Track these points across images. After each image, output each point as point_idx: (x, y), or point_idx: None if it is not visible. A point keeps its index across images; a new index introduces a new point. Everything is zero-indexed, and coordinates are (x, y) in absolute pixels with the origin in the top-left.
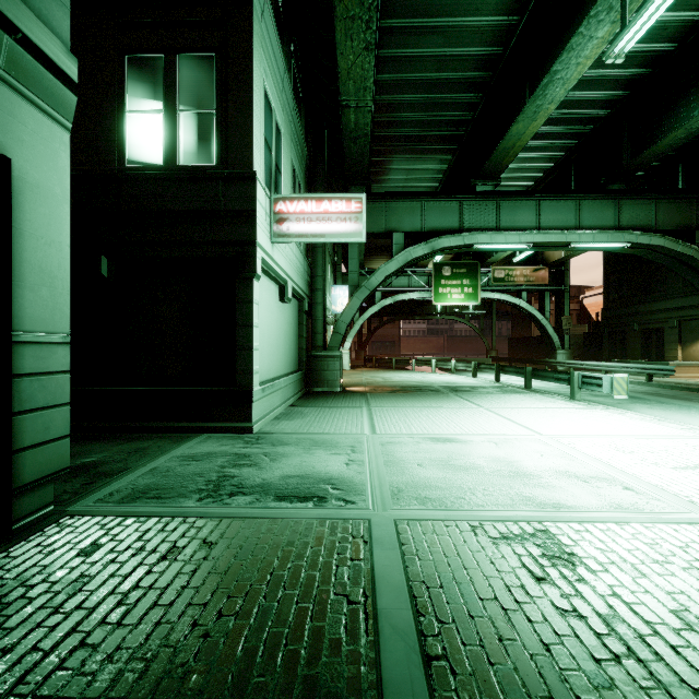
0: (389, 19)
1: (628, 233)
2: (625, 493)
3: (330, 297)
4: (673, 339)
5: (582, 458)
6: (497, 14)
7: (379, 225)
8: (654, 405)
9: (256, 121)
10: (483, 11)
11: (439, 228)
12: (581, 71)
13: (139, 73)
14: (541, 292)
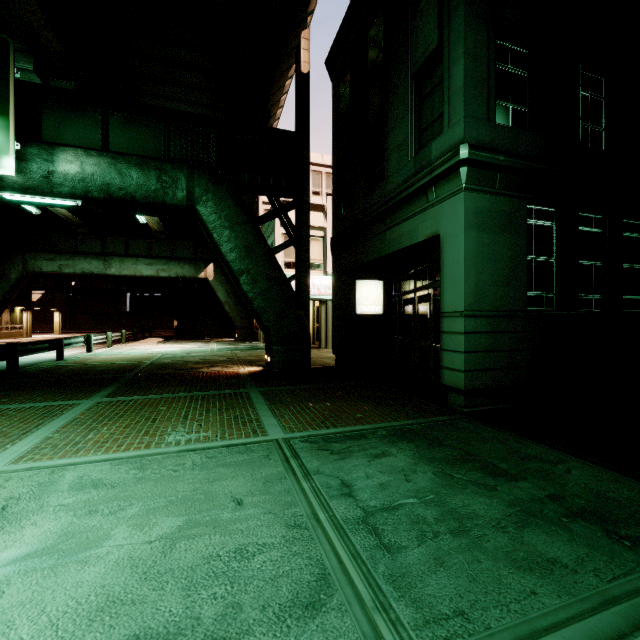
0: None
1: None
2: None
3: None
4: None
5: None
6: None
7: None
8: None
9: None
10: None
11: None
12: None
13: None
14: None
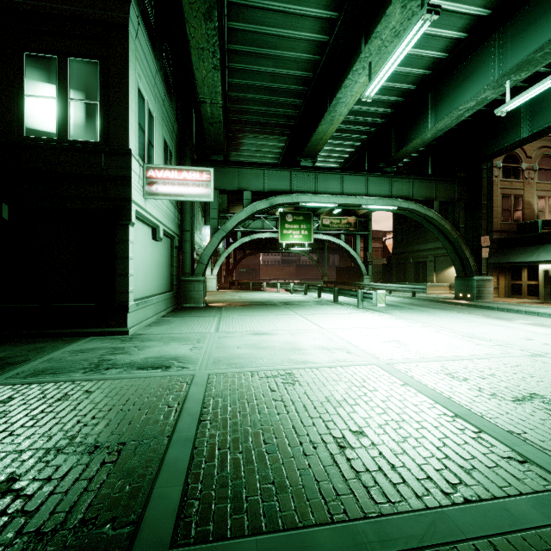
0: (234, 44)
1: (396, 200)
2: (345, 354)
3: (201, 235)
4: (431, 268)
5: (337, 339)
6: (306, 53)
7: (233, 185)
8: (405, 310)
9: (131, 113)
10: (297, 50)
11: (276, 190)
12: (355, 99)
13: (36, 67)
14: (354, 235)
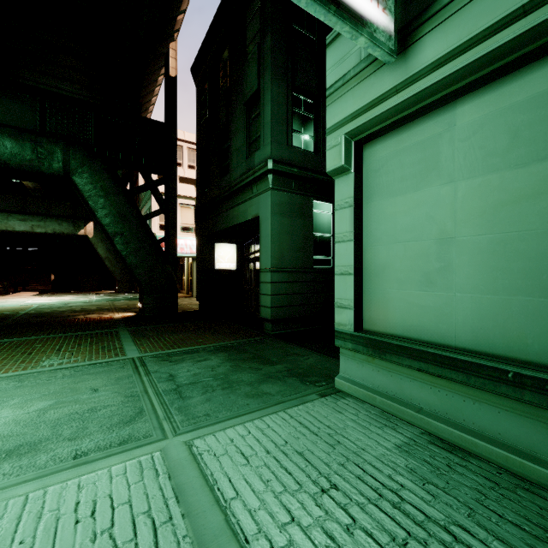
0: None
1: None
2: None
3: None
4: None
5: None
6: None
7: None
8: None
9: None
10: None
11: None
12: None
13: None
14: None
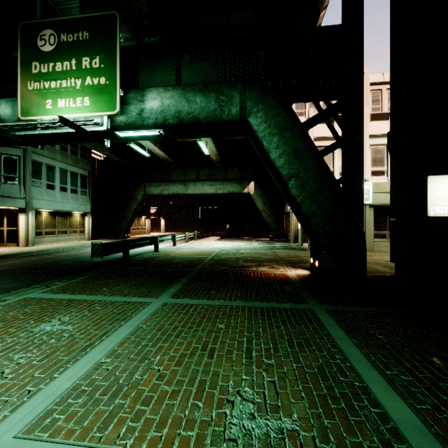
0: None
1: None
2: None
3: None
4: None
5: None
6: None
7: None
8: None
9: None
10: None
11: None
12: None
13: None
14: None
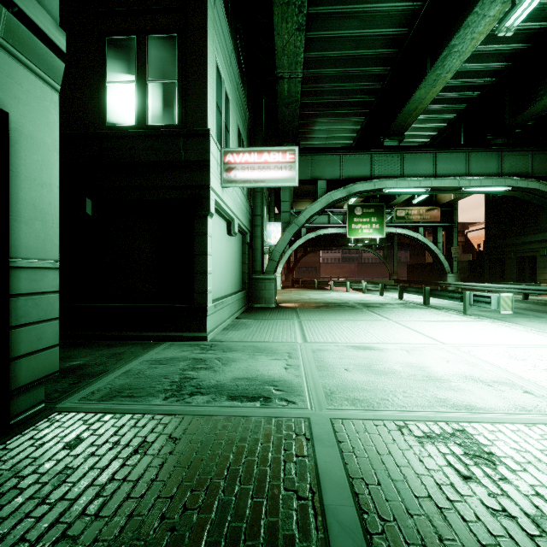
0: (316, 6)
1: (509, 178)
2: (526, 396)
3: (266, 232)
4: (543, 265)
5: (482, 364)
6: (404, 1)
7: (306, 174)
8: (533, 319)
9: (209, 89)
10: None
11: (354, 176)
12: (475, 45)
13: (116, 51)
14: (434, 227)
